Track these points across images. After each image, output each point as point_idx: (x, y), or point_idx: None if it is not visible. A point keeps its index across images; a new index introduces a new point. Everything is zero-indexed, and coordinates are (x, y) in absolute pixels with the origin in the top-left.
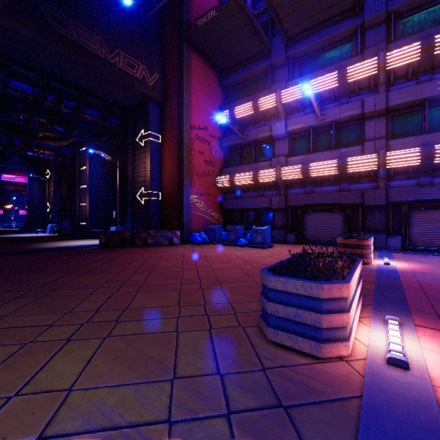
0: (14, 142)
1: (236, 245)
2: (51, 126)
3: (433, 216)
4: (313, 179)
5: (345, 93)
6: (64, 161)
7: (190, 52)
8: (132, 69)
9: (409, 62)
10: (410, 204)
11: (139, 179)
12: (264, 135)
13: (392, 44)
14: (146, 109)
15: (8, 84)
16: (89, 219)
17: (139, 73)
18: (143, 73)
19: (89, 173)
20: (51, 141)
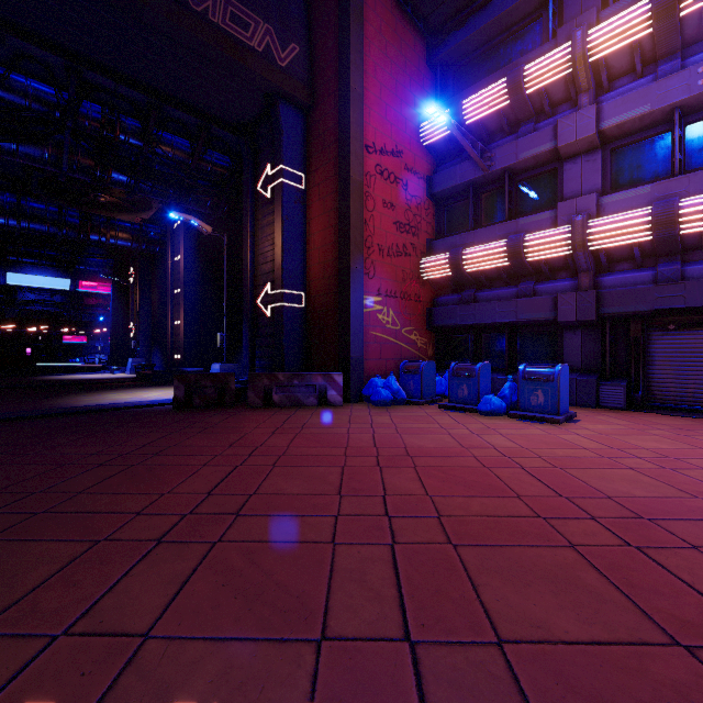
0: (67, 218)
1: (474, 409)
2: (103, 171)
3: None
4: (682, 243)
5: None
6: (150, 249)
7: None
8: (242, 29)
9: None
10: None
11: (263, 268)
12: (535, 151)
13: None
14: (275, 120)
15: (5, 78)
16: (185, 349)
17: (257, 40)
18: (266, 41)
19: (183, 266)
20: (125, 213)
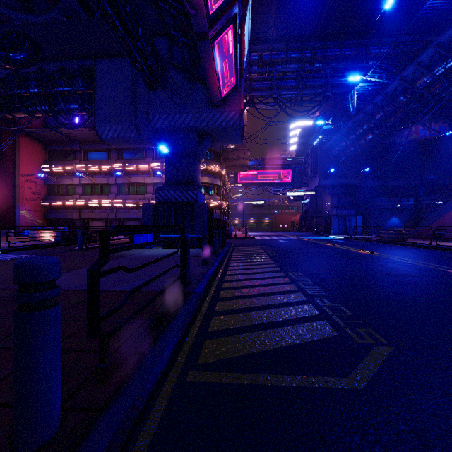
0: None
1: None
2: None
3: (131, 223)
4: (92, 207)
5: (104, 173)
6: None
7: (21, 136)
8: None
9: (121, 169)
10: (124, 219)
11: None
12: (70, 182)
13: (117, 160)
14: None
15: None
16: None
17: None
18: None
19: None
20: None
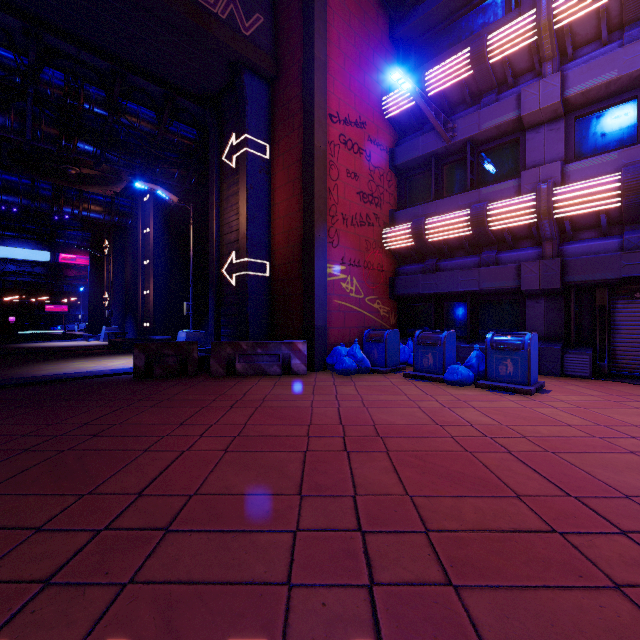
0: (40, 191)
1: (440, 379)
2: (69, 140)
3: None
4: None
5: None
6: (122, 222)
7: None
8: None
9: None
10: None
11: (229, 238)
12: (498, 121)
13: None
14: (239, 90)
15: None
16: (154, 318)
17: (221, 7)
18: (230, 9)
19: (153, 238)
20: (97, 186)
